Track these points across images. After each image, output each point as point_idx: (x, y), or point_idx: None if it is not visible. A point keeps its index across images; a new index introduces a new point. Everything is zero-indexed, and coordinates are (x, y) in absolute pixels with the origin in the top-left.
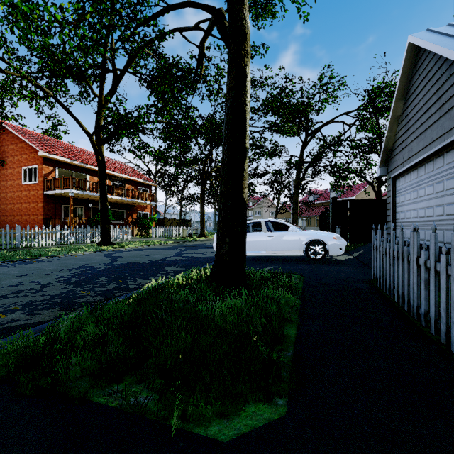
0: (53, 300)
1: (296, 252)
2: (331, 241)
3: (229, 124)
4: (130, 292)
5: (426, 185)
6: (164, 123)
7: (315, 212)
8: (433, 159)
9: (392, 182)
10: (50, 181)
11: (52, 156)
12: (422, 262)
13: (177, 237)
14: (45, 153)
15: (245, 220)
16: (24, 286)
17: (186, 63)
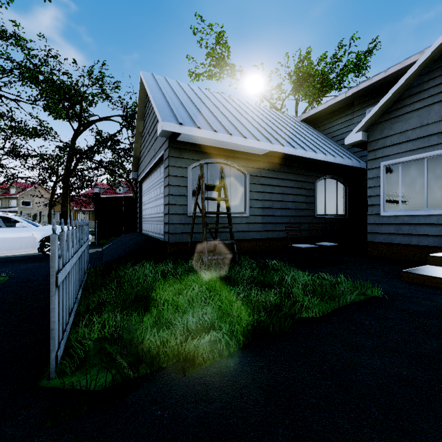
0: None
1: (29, 251)
2: None
3: None
4: None
5: (152, 190)
6: None
7: None
8: (154, 171)
9: (140, 185)
10: None
11: None
12: None
13: None
14: None
15: None
16: None
17: None
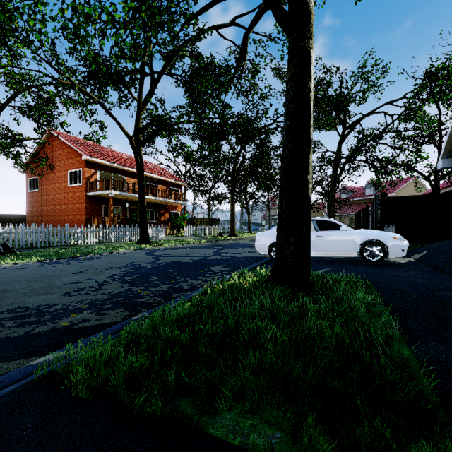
0: (115, 299)
1: (349, 254)
2: (392, 242)
3: (291, 114)
4: (186, 293)
5: None
6: (198, 122)
7: (348, 210)
8: None
9: None
10: (92, 183)
11: (94, 159)
12: None
13: (208, 236)
14: (88, 157)
15: (310, 219)
16: (83, 284)
17: (225, 59)
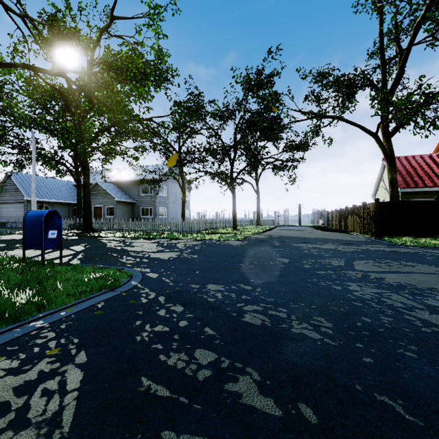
0: None
1: None
2: None
3: None
4: None
5: (12, 208)
6: None
7: None
8: (14, 203)
9: None
10: None
11: None
12: (20, 222)
13: None
14: None
15: None
16: None
17: None
